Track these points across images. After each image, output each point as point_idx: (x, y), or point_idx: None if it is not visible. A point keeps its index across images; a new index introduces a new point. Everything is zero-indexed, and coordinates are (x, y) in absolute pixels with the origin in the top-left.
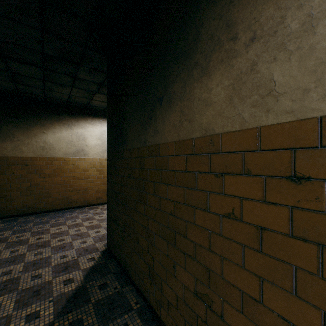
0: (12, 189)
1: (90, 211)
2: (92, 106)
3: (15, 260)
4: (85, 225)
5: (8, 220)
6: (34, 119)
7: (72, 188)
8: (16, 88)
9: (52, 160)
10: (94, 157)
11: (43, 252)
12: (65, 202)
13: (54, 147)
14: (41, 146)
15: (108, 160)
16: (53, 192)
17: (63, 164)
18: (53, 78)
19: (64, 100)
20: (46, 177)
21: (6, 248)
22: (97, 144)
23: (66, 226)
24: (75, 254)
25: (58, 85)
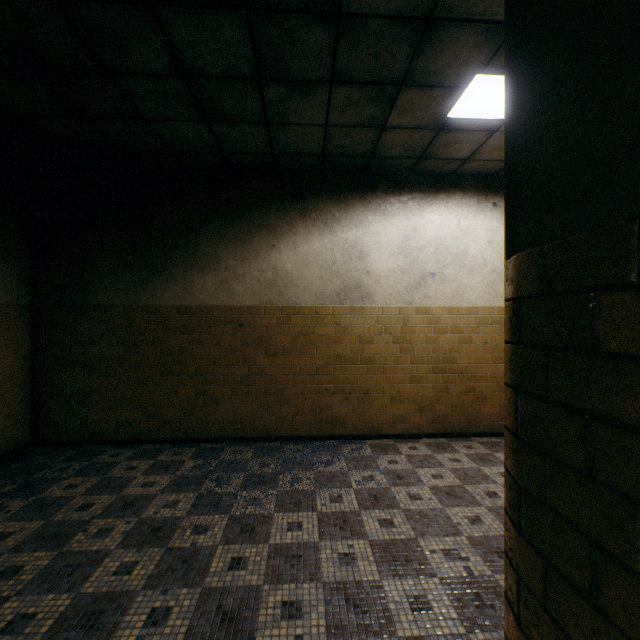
0: (216, 379)
1: (378, 461)
2: (382, 158)
3: None
4: (368, 532)
5: (206, 449)
6: (255, 218)
7: (333, 386)
8: (215, 141)
9: (289, 312)
10: (388, 303)
11: None
12: (317, 420)
13: (293, 281)
14: (267, 281)
15: (528, 299)
16: (291, 393)
17: (313, 324)
18: (277, 58)
19: (314, 155)
20: (278, 355)
21: (150, 581)
22: (393, 267)
23: (314, 518)
24: None
25: (295, 88)
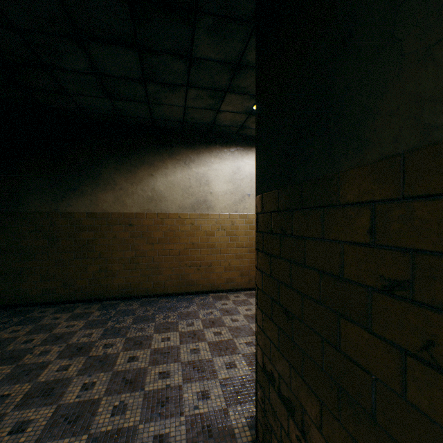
0: (114, 260)
1: (216, 304)
2: (219, 126)
3: (79, 416)
4: (207, 338)
5: (107, 304)
6: (140, 157)
7: (190, 262)
8: (114, 109)
9: (162, 217)
10: (223, 211)
11: (127, 408)
12: (180, 283)
13: (165, 197)
14: (148, 197)
15: (259, 214)
16: (164, 267)
17: (177, 224)
18: (156, 72)
19: (178, 121)
20: (155, 243)
21: (80, 372)
22: (226, 190)
23: (177, 334)
24: (184, 442)
25: (166, 87)
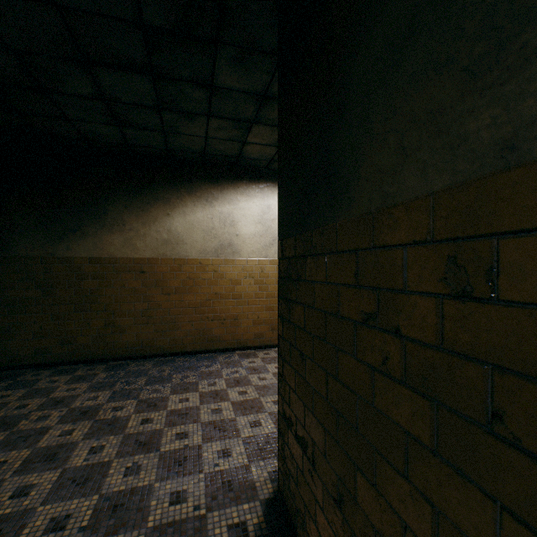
0: (122, 313)
1: (242, 362)
2: (246, 159)
3: (88, 479)
4: (231, 398)
5: (115, 365)
6: (154, 193)
7: (213, 315)
8: (123, 137)
9: (180, 263)
10: (251, 257)
11: (141, 469)
12: (201, 340)
13: (183, 240)
14: (163, 240)
15: (280, 260)
16: (182, 321)
17: (198, 271)
18: (172, 100)
19: (198, 153)
20: (171, 294)
21: (87, 436)
22: (254, 232)
23: (197, 395)
24: (202, 497)
25: (184, 116)
